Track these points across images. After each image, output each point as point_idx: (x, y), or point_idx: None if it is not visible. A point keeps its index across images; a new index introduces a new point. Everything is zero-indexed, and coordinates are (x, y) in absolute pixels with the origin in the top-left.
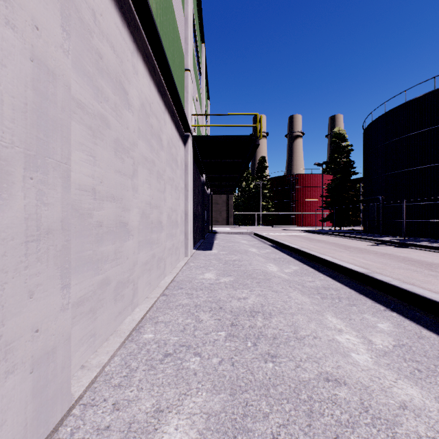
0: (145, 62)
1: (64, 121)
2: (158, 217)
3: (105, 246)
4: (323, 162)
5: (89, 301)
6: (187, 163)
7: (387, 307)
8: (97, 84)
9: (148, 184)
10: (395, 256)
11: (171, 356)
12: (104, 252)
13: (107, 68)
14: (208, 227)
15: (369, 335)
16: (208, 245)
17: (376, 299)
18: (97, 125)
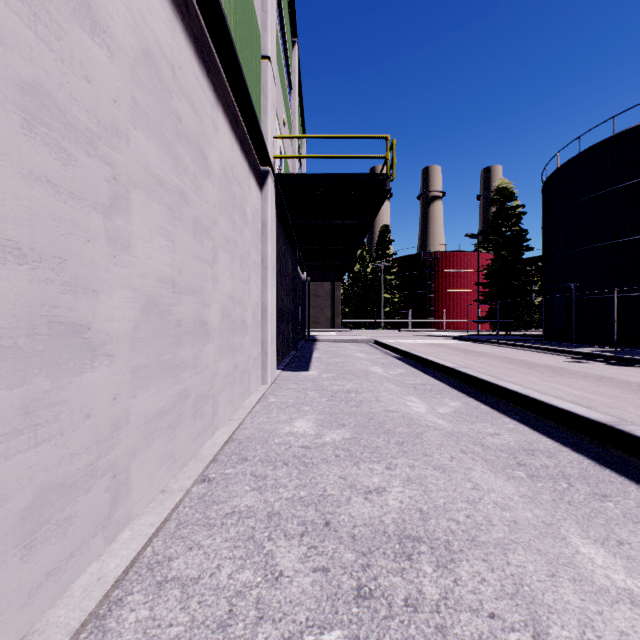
0: None
1: None
2: (198, 313)
3: None
4: (479, 232)
5: None
6: (265, 220)
7: None
8: None
9: (167, 240)
10: (622, 382)
11: None
12: None
13: None
14: (304, 331)
15: None
16: (302, 361)
17: None
18: None
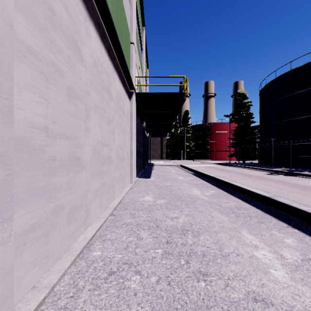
0: (96, 28)
1: (4, 57)
2: (108, 153)
3: (58, 178)
4: (230, 114)
5: (41, 227)
6: (132, 113)
7: (289, 224)
8: (49, 36)
9: (99, 127)
10: (287, 183)
11: (115, 274)
12: (57, 182)
13: (60, 25)
14: (148, 161)
15: (279, 250)
16: (147, 174)
17: (279, 217)
18: (50, 72)
